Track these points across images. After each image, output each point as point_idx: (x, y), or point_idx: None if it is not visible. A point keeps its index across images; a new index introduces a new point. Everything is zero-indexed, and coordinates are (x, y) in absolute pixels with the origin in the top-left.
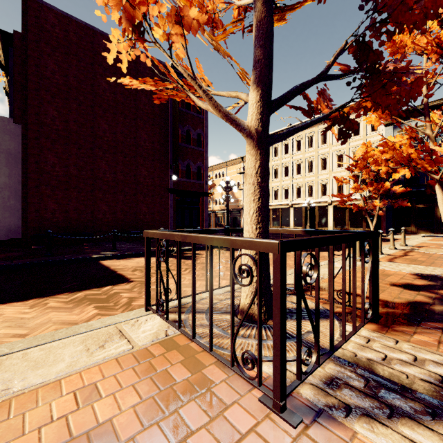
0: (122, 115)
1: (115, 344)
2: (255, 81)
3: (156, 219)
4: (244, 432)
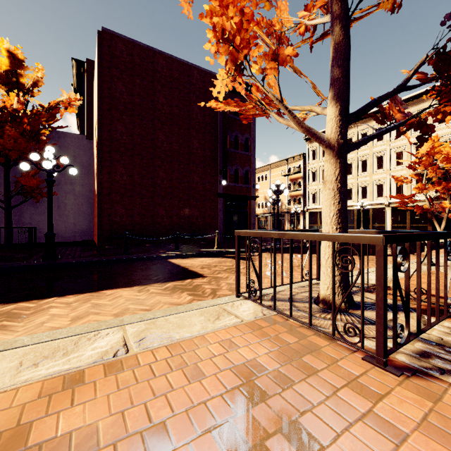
0: (177, 126)
1: (227, 317)
2: (333, 98)
3: (206, 223)
4: (357, 375)
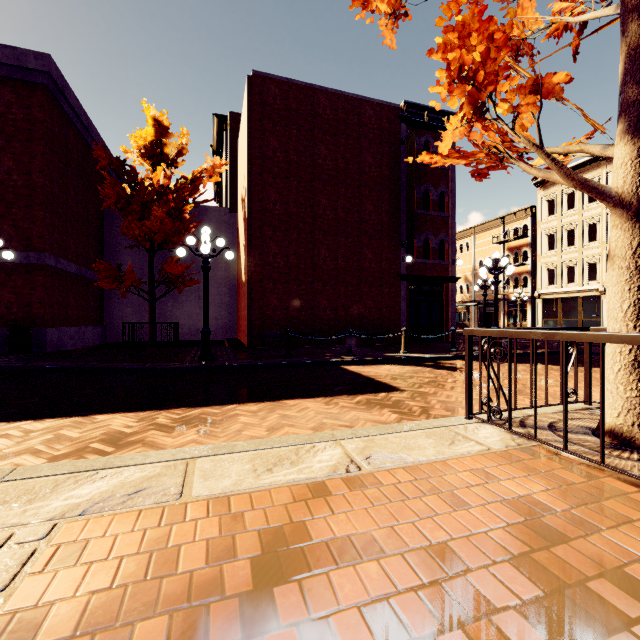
0: (343, 185)
1: (466, 443)
2: (627, 131)
3: (383, 317)
4: None
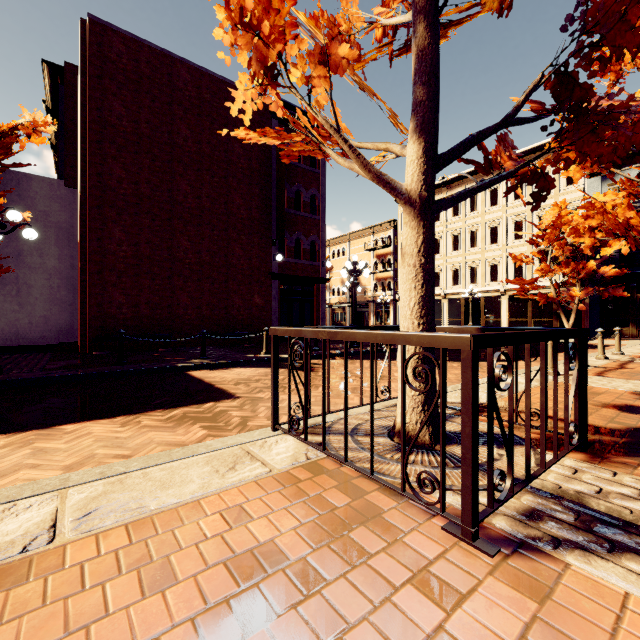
0: (208, 172)
1: (248, 466)
2: (415, 130)
3: (254, 316)
4: (431, 559)
